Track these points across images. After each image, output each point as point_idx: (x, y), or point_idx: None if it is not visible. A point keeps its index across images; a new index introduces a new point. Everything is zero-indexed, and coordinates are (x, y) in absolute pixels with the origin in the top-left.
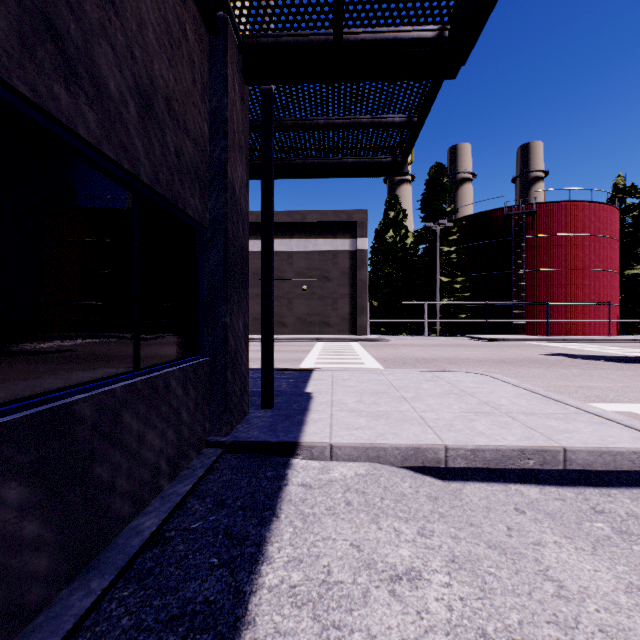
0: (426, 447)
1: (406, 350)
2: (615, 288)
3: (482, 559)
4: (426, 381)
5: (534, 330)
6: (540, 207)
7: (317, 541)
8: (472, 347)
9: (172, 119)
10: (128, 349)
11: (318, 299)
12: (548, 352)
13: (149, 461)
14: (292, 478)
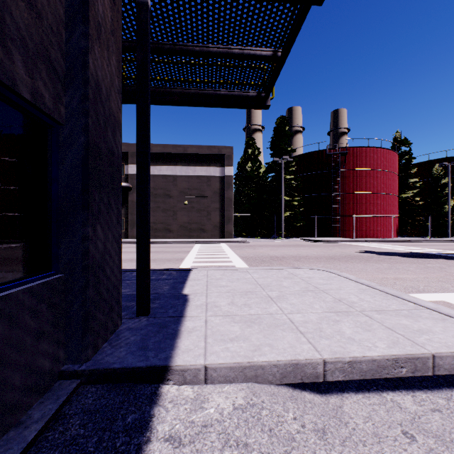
0: (305, 362)
1: (262, 250)
2: (395, 206)
3: None
4: (284, 278)
5: (346, 234)
6: (350, 150)
7: None
8: (308, 247)
9: None
10: None
11: (196, 211)
12: (360, 250)
13: None
14: (157, 425)
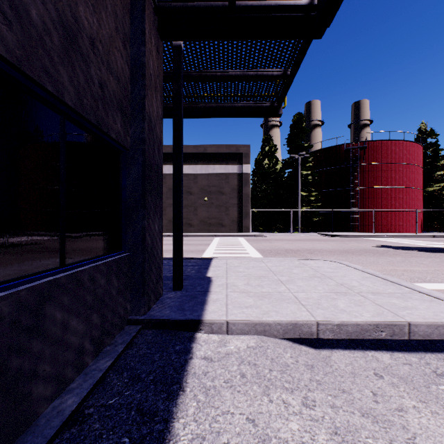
0: (302, 323)
1: (278, 243)
2: (420, 200)
3: (359, 429)
4: (295, 267)
5: (365, 229)
6: (369, 144)
7: (217, 416)
8: (323, 241)
9: (96, 56)
10: (54, 248)
11: (215, 207)
12: (377, 244)
13: (73, 344)
14: (196, 351)
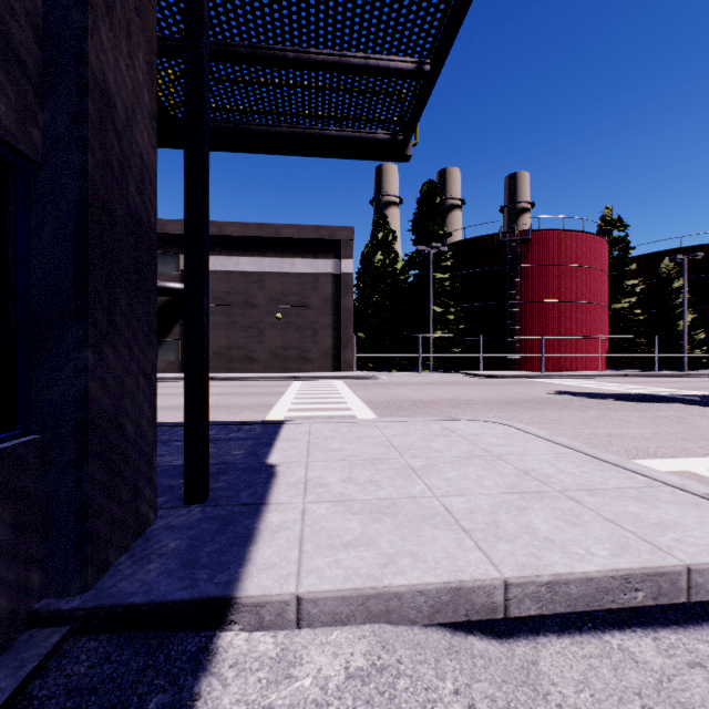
0: (472, 585)
1: (399, 390)
2: (604, 322)
3: None
4: (435, 437)
5: (529, 365)
6: (535, 235)
7: None
8: (471, 385)
9: None
10: None
11: (295, 330)
12: (551, 390)
13: None
14: None
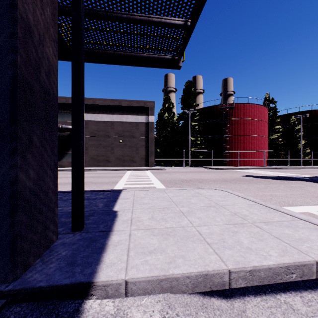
0: (213, 273)
1: (175, 175)
2: (266, 144)
3: None
4: (192, 197)
5: (233, 163)
6: (235, 105)
7: None
8: (207, 172)
9: None
10: None
11: (128, 147)
12: (243, 175)
13: None
14: None
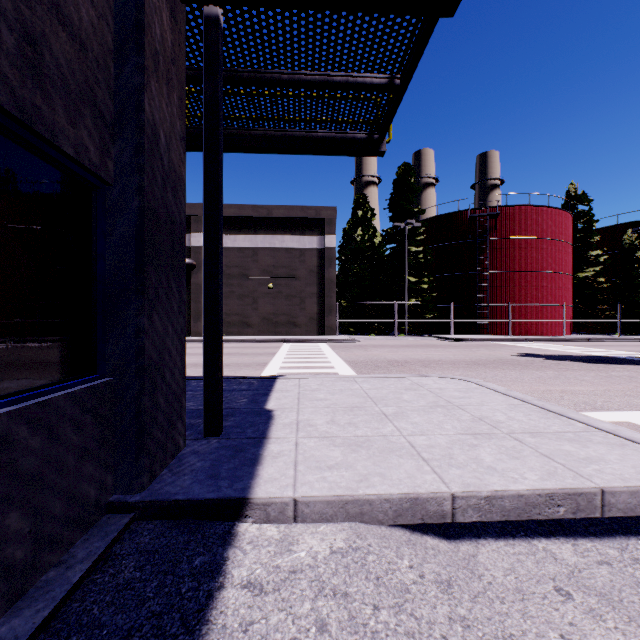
0: (427, 497)
1: (377, 351)
2: (569, 290)
3: None
4: (406, 390)
5: (497, 330)
6: (502, 210)
7: None
8: (441, 348)
9: None
10: None
11: (285, 298)
12: (516, 352)
13: None
14: (233, 569)
